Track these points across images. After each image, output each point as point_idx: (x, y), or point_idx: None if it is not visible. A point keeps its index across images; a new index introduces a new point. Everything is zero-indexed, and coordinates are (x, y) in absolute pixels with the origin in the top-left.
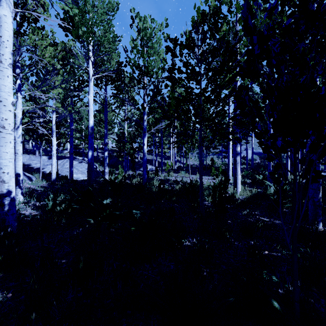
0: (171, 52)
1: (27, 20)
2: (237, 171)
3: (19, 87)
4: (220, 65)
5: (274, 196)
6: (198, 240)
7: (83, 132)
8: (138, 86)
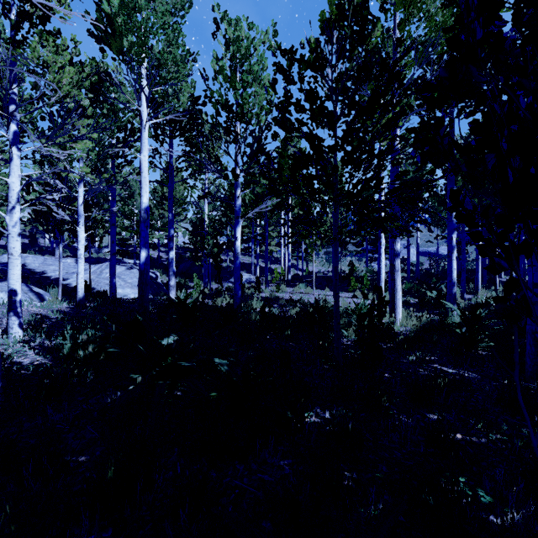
0: (284, 74)
1: (29, 18)
2: (396, 284)
3: (15, 138)
4: (372, 96)
5: (462, 329)
6: (335, 415)
7: (134, 218)
8: (227, 138)
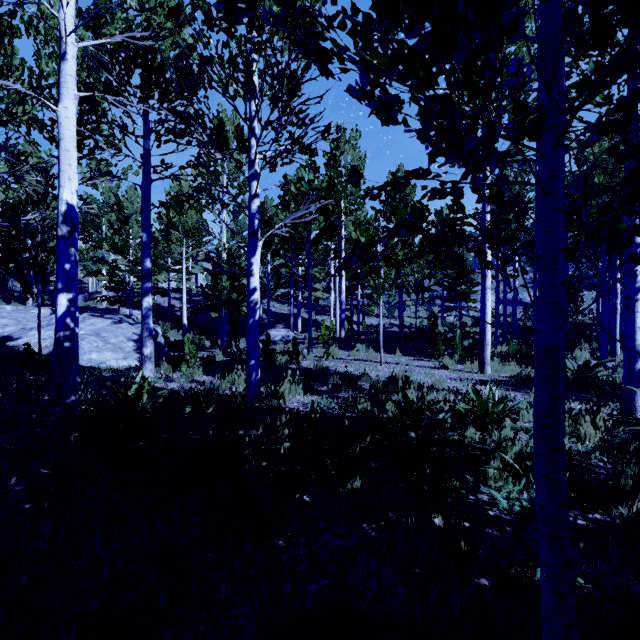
0: None
1: None
2: None
3: None
4: None
5: None
6: None
7: (130, 253)
8: (233, 86)
